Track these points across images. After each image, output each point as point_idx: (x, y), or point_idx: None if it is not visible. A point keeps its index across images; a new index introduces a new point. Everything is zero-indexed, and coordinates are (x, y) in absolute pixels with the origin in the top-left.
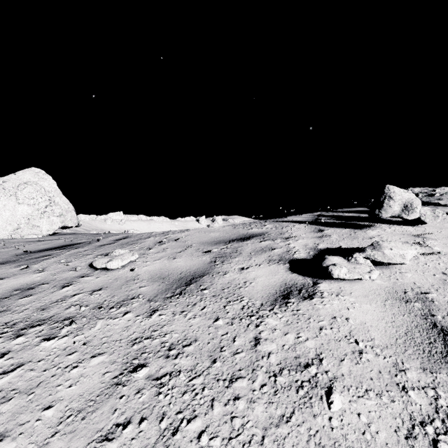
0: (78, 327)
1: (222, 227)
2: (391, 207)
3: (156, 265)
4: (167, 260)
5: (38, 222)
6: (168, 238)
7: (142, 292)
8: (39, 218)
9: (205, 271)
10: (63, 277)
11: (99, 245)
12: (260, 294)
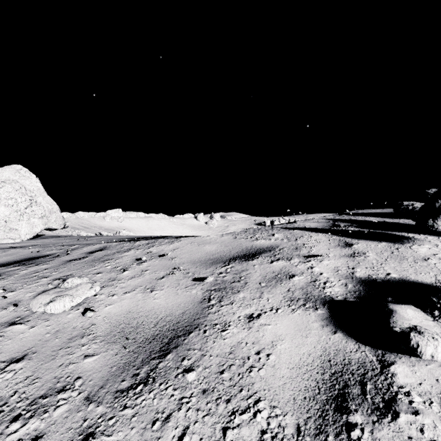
0: None
1: (220, 237)
2: None
3: (124, 303)
4: (142, 292)
5: (16, 225)
6: (151, 252)
7: (84, 371)
8: (18, 220)
9: (193, 322)
10: None
11: (66, 260)
12: (288, 391)
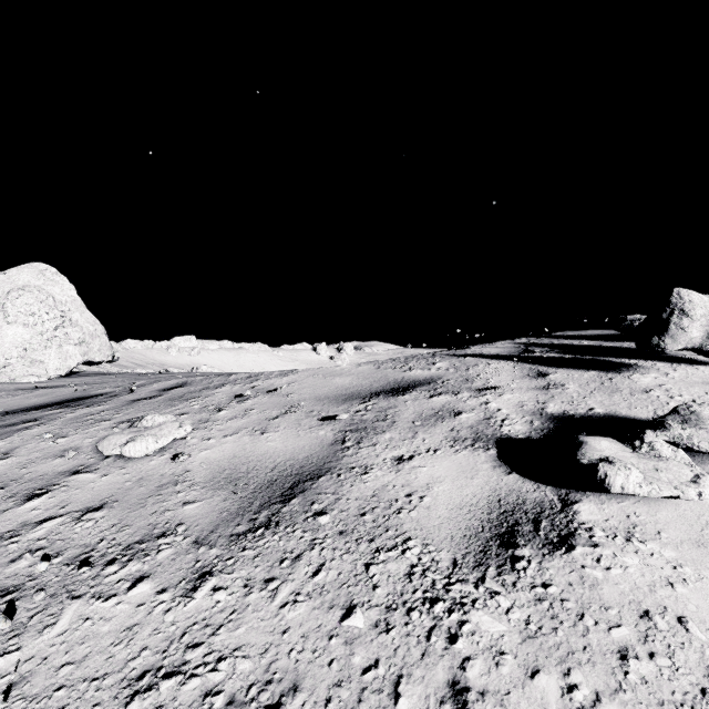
0: (14, 625)
1: (357, 367)
2: (686, 331)
3: (226, 448)
4: (249, 435)
5: (41, 355)
6: (256, 387)
7: (186, 517)
8: (43, 348)
9: (323, 465)
10: (38, 473)
11: (131, 400)
12: (445, 530)
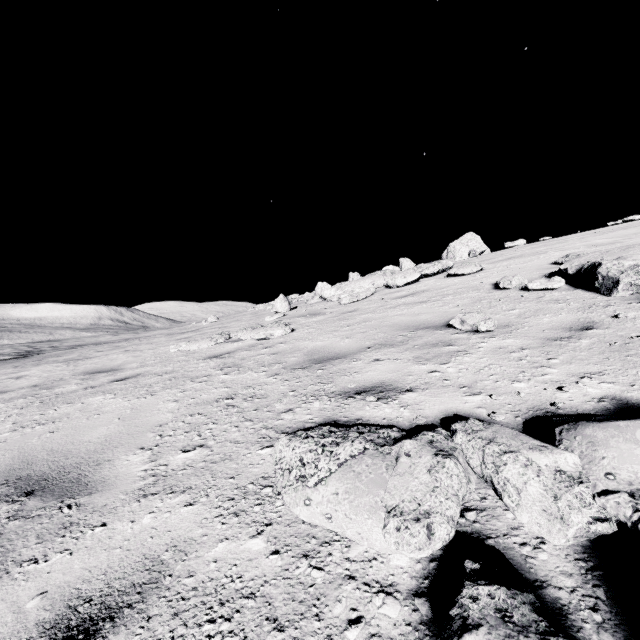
0: None
1: None
2: None
3: None
4: None
5: None
6: None
7: None
8: None
9: None
10: None
11: None
12: None
